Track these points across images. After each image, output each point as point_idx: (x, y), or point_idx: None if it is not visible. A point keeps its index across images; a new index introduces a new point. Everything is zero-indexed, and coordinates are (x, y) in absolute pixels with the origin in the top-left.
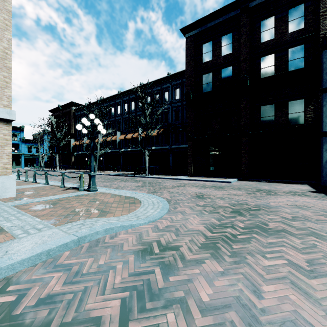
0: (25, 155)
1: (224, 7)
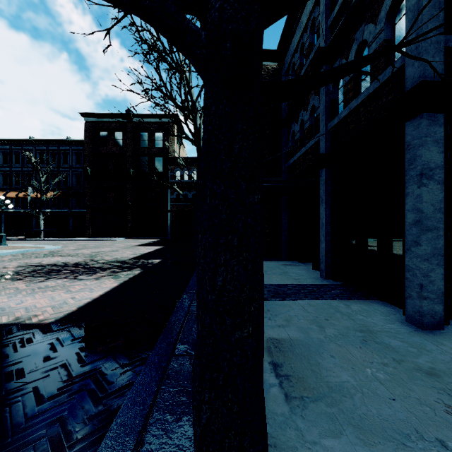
0: None
1: (116, 113)
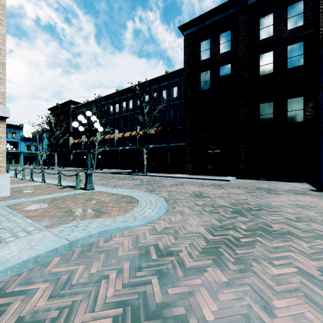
0: (24, 153)
1: (222, 4)
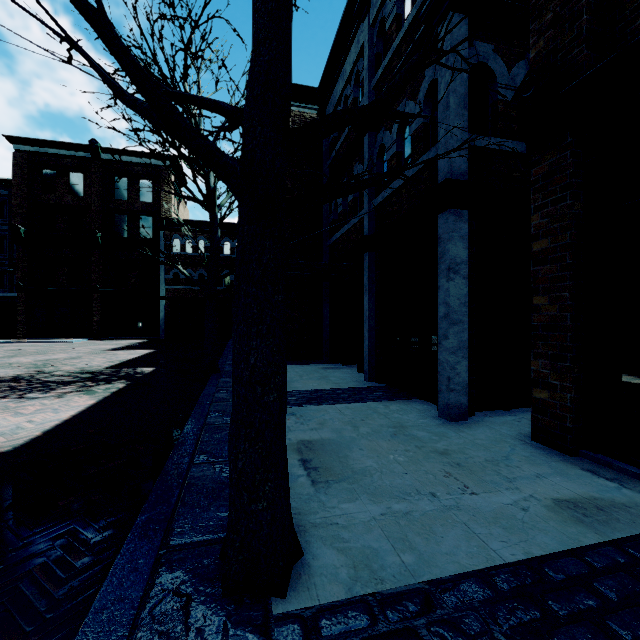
0: None
1: (71, 143)
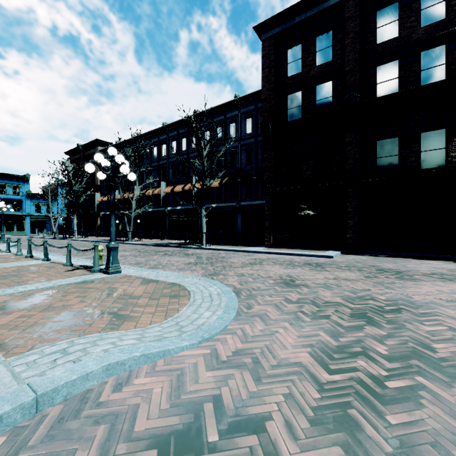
0: (31, 216)
1: None
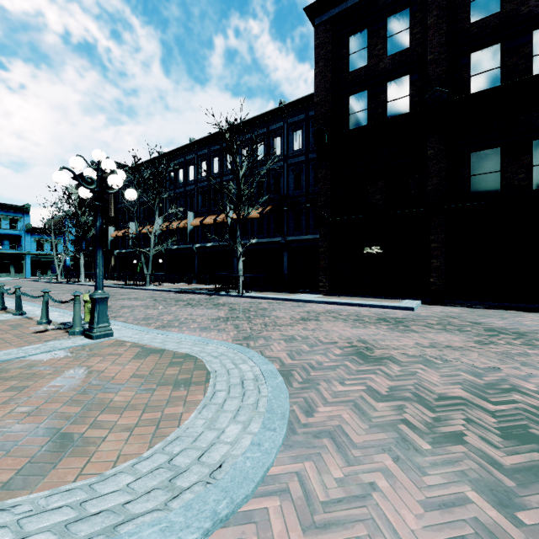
0: (32, 255)
1: None
